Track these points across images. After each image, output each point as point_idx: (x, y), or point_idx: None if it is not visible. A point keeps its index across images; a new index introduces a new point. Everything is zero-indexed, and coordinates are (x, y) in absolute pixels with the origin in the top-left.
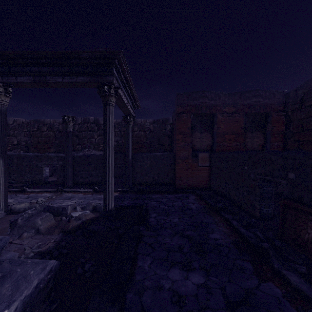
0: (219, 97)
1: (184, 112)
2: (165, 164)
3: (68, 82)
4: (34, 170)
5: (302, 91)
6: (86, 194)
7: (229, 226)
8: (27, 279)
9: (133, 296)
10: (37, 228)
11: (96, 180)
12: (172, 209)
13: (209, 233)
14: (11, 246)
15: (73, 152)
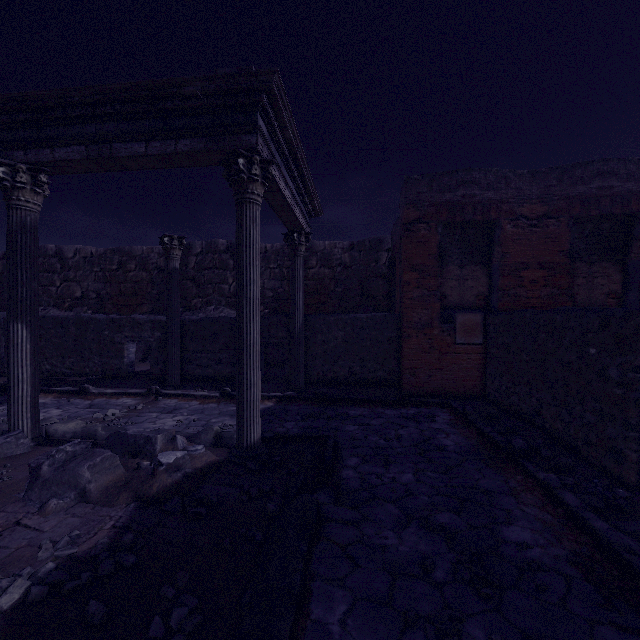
0: (507, 182)
1: (421, 221)
2: (377, 338)
3: (159, 153)
4: (107, 349)
5: None
6: (206, 402)
7: (554, 507)
8: None
9: None
10: (83, 488)
11: (228, 371)
12: (396, 447)
13: (499, 524)
14: (15, 536)
15: (186, 313)
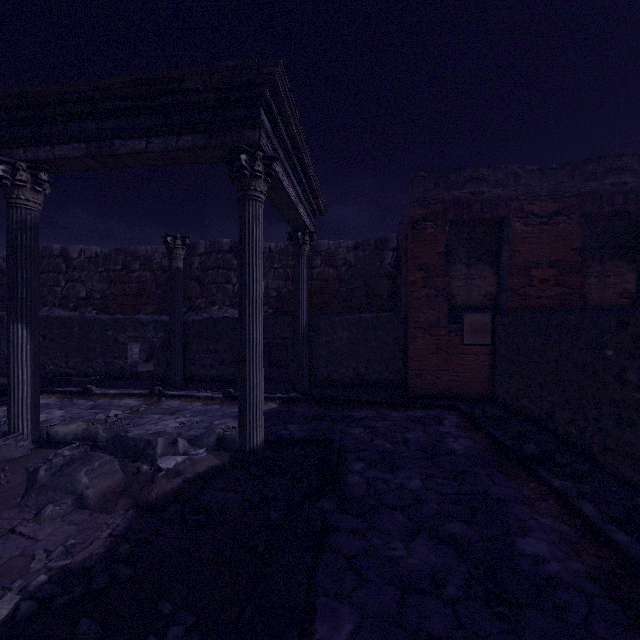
0: (516, 179)
1: (427, 219)
2: (383, 338)
3: (159, 149)
4: (110, 349)
5: None
6: (209, 403)
7: (571, 517)
8: None
9: None
10: (80, 493)
11: (232, 372)
12: (403, 451)
13: (513, 535)
14: (9, 544)
15: (190, 313)
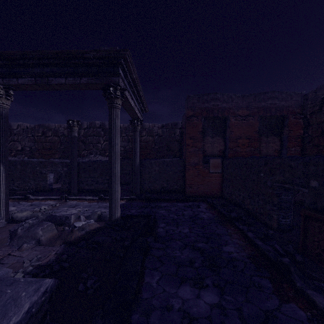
0: (232, 100)
1: (194, 116)
2: (174, 170)
3: (71, 83)
4: (38, 176)
5: (322, 92)
6: (91, 202)
7: (244, 238)
8: (17, 302)
9: (140, 317)
10: (38, 239)
11: (102, 187)
12: (182, 218)
13: (222, 246)
14: (10, 259)
15: (78, 158)
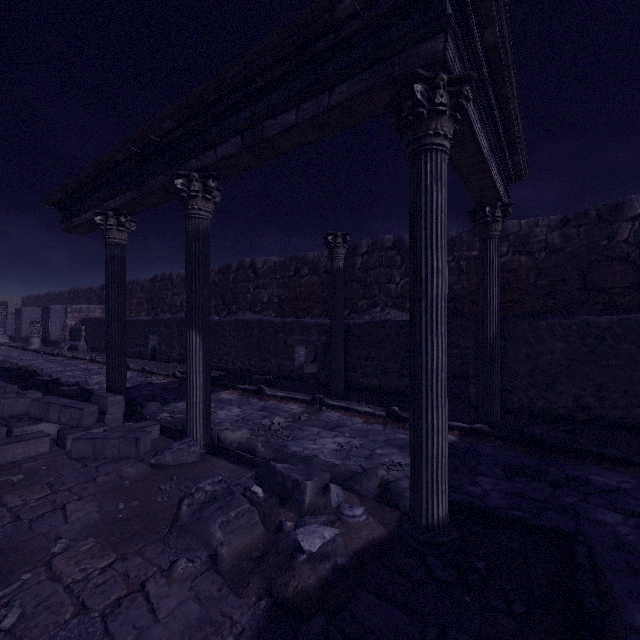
0: None
1: None
2: (632, 354)
3: (310, 116)
4: (281, 351)
5: None
6: (370, 421)
7: None
8: None
9: None
10: (214, 549)
11: (395, 383)
12: None
13: None
14: (130, 614)
15: (352, 315)
